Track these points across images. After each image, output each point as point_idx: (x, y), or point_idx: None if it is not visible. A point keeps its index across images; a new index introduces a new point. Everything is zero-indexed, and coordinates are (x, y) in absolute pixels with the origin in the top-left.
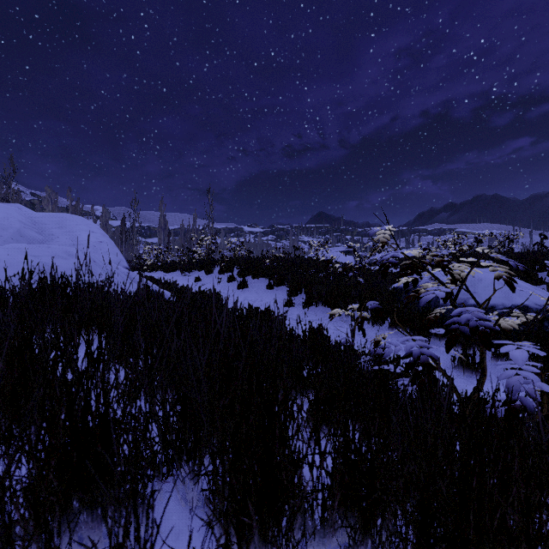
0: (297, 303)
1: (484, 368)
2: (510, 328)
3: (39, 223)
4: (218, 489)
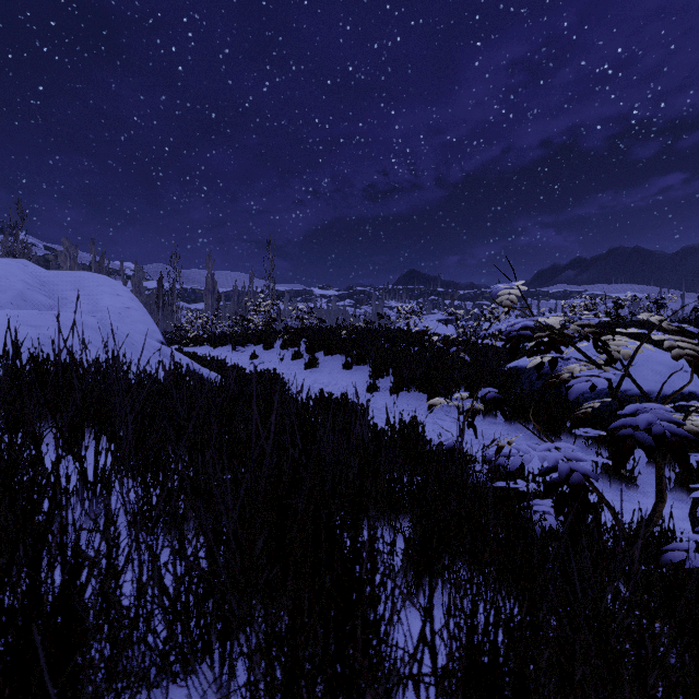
0: (382, 387)
1: (662, 490)
2: (697, 431)
3: (48, 284)
4: None
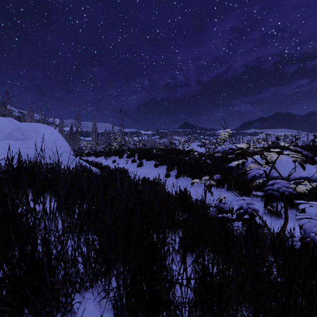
0: (172, 175)
1: (286, 217)
2: (302, 192)
3: (21, 128)
4: (115, 315)
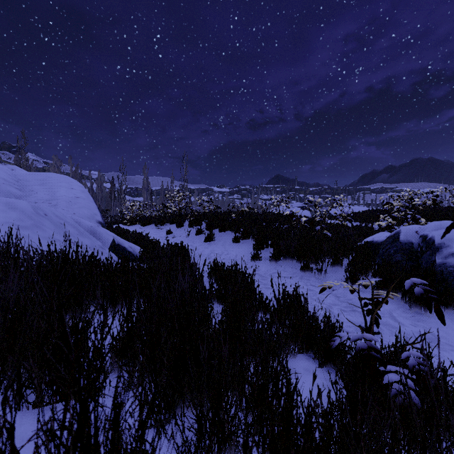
0: (263, 257)
1: None
2: None
3: (22, 180)
4: None
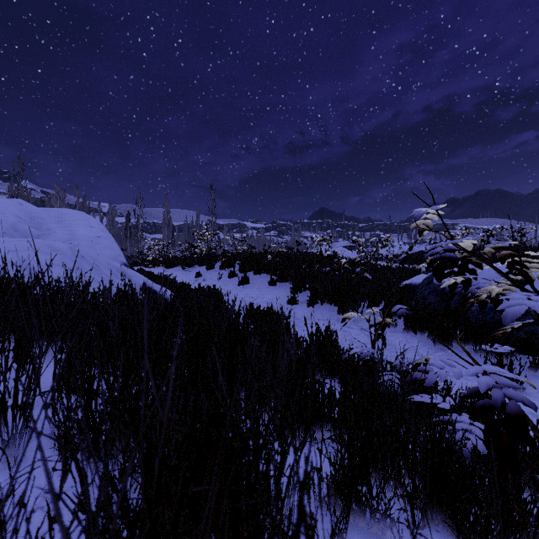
0: (301, 300)
1: None
2: None
3: (36, 218)
4: None
